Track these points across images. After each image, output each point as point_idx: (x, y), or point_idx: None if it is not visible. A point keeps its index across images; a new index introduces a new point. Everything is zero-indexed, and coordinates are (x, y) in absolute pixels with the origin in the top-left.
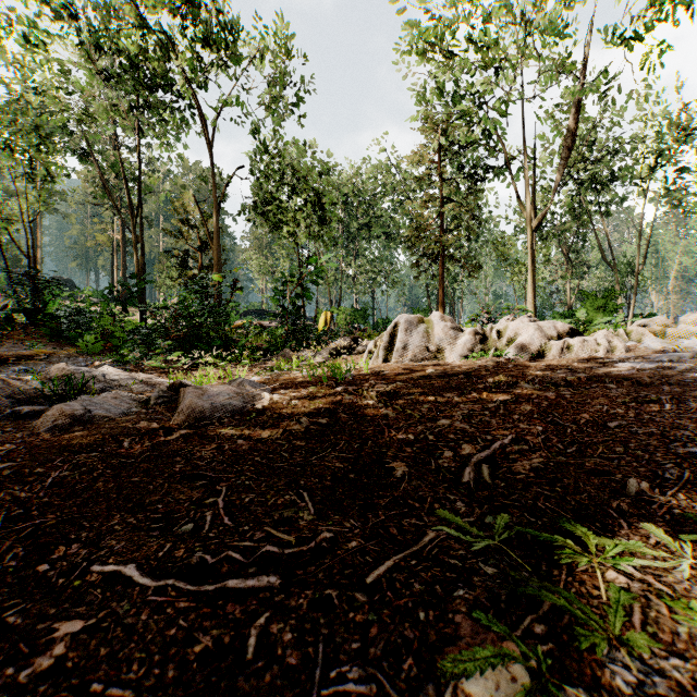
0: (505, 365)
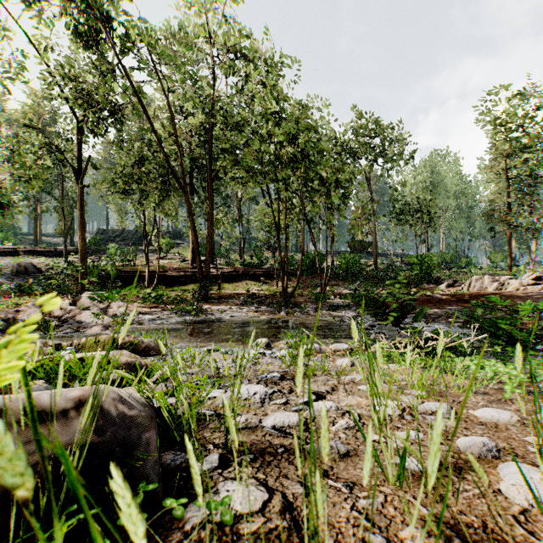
0: (502, 293)
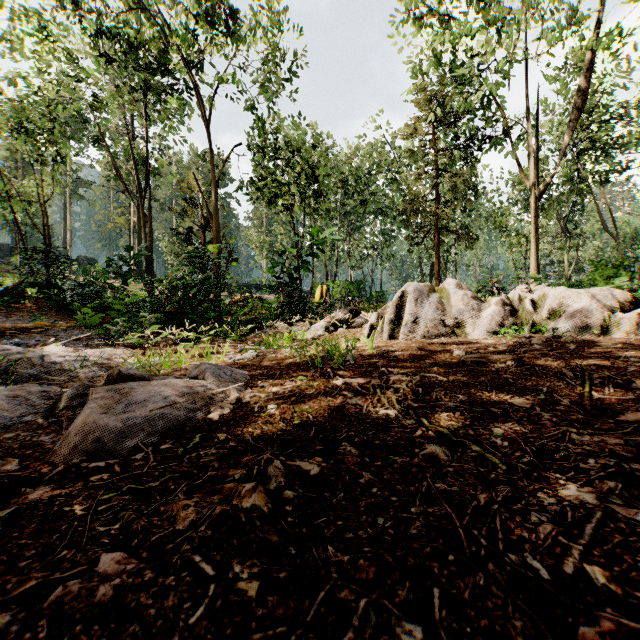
0: (563, 346)
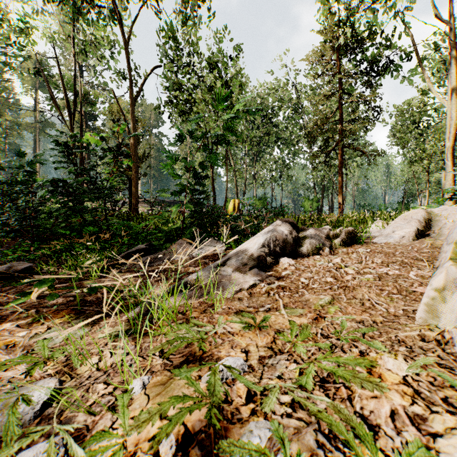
0: None
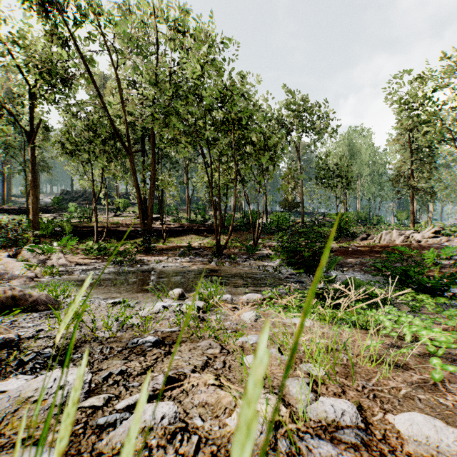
0: (408, 244)
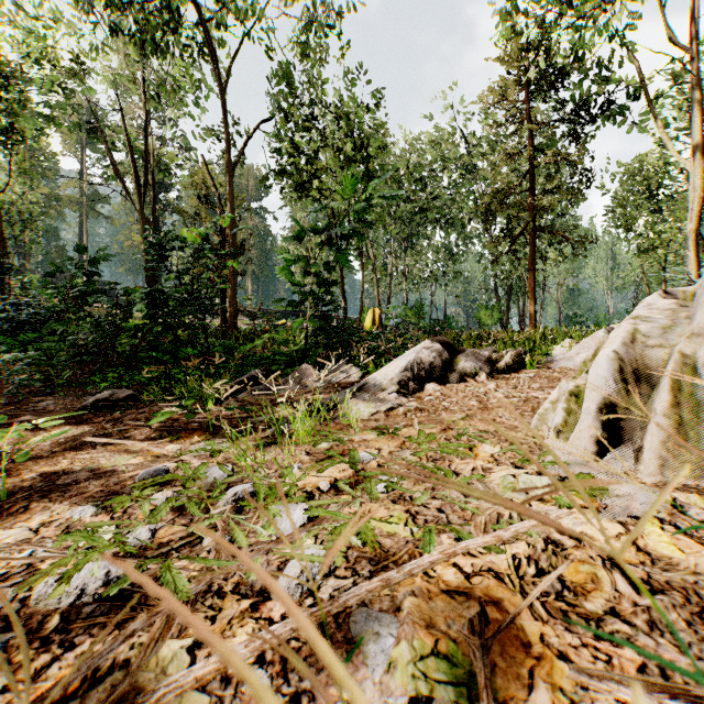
0: None
